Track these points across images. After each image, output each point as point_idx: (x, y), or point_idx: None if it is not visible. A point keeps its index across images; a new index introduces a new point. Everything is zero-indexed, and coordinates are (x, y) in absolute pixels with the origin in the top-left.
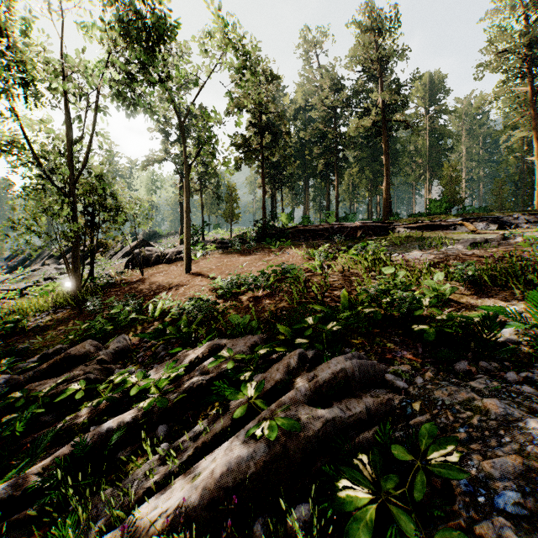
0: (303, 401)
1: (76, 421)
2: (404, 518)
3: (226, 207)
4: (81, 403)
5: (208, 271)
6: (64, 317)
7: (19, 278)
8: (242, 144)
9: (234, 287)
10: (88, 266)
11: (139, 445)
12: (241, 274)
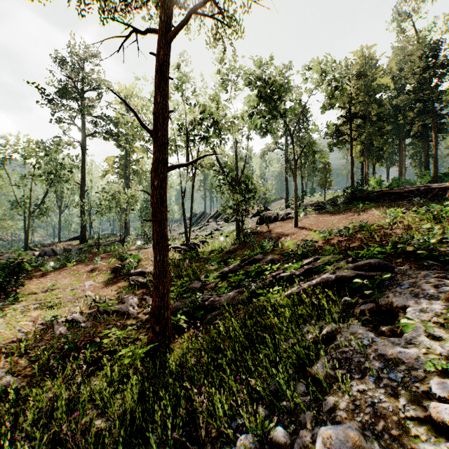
0: (350, 269)
1: (266, 278)
2: (369, 284)
3: (320, 177)
4: (264, 274)
5: (308, 226)
6: (238, 247)
7: (201, 229)
8: (333, 133)
9: (326, 235)
10: (233, 223)
11: (291, 283)
12: (331, 228)
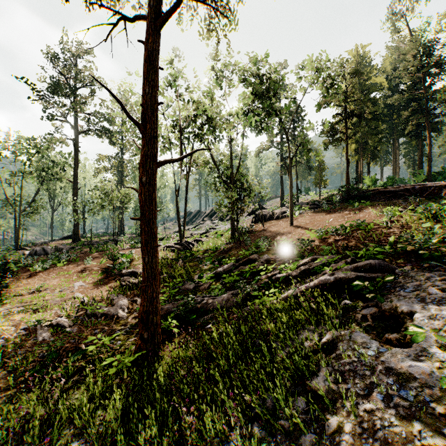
0: (350, 270)
1: (261, 279)
2: (370, 287)
3: (315, 175)
4: (260, 274)
5: (304, 225)
6: (233, 246)
7: (196, 228)
8: (329, 131)
9: (322, 234)
10: (228, 222)
11: (287, 284)
12: (327, 227)
